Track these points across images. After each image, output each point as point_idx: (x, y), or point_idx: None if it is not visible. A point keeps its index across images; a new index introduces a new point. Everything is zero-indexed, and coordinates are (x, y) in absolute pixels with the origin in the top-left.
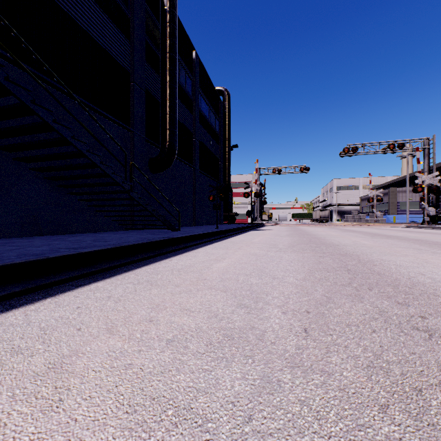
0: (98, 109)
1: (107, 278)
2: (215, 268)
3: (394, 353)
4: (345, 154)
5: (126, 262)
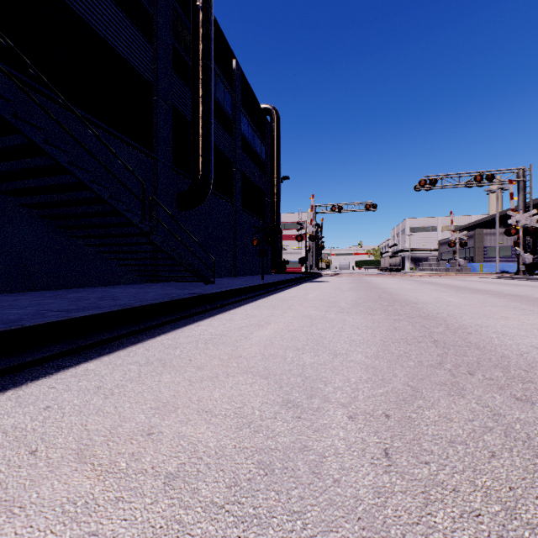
0: (110, 129)
1: (105, 354)
2: (255, 338)
3: (536, 504)
4: (421, 188)
5: (136, 329)
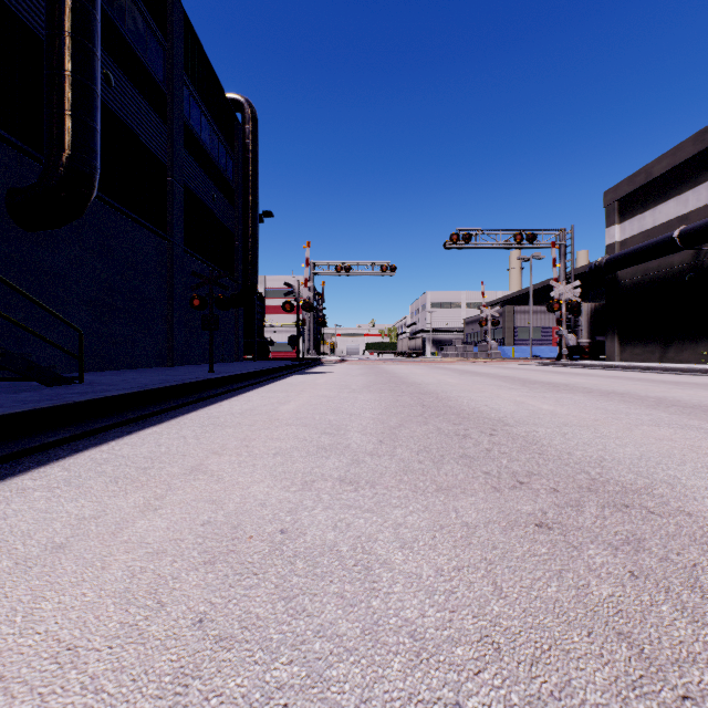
0: None
1: None
2: None
3: None
4: (452, 246)
5: None
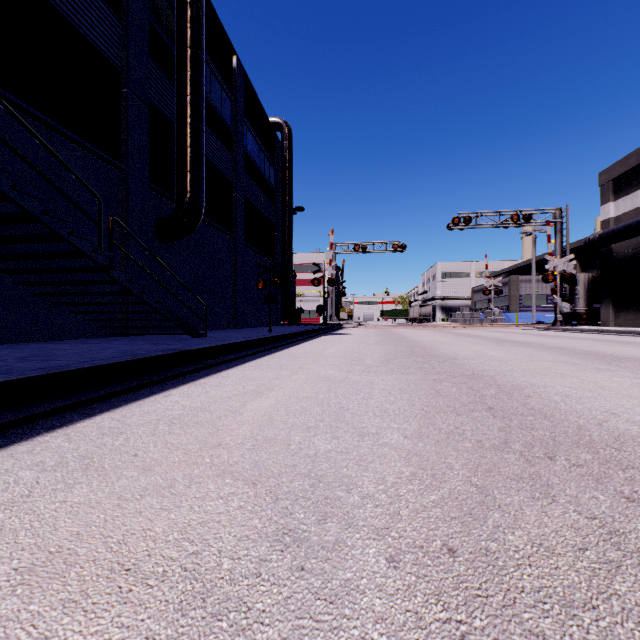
0: (55, 124)
1: None
2: (248, 412)
3: None
4: (455, 227)
5: (64, 405)
